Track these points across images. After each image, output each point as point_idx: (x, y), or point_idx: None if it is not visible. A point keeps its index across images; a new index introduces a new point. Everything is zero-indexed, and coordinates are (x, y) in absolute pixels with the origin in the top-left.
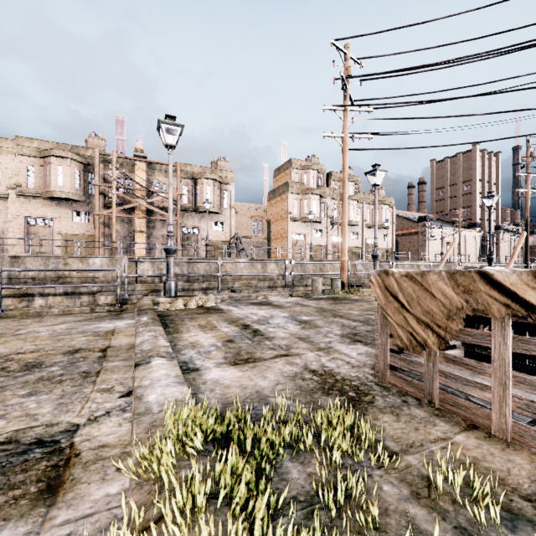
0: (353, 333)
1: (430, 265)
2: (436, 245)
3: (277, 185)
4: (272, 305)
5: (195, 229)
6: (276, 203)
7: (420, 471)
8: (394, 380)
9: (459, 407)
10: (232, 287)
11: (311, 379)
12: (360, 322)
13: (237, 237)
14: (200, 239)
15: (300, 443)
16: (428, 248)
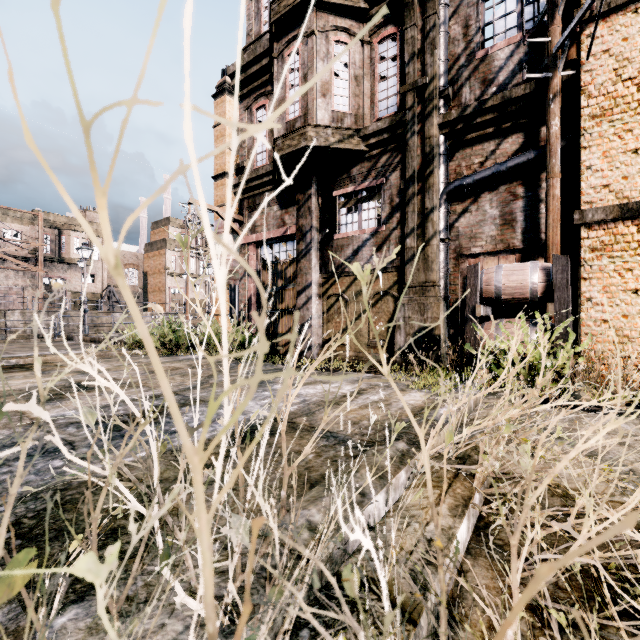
0: None
1: None
2: None
3: (155, 238)
4: None
5: (59, 280)
6: (154, 257)
7: None
8: None
9: None
10: None
11: None
12: None
13: (110, 290)
14: (66, 290)
15: None
16: None
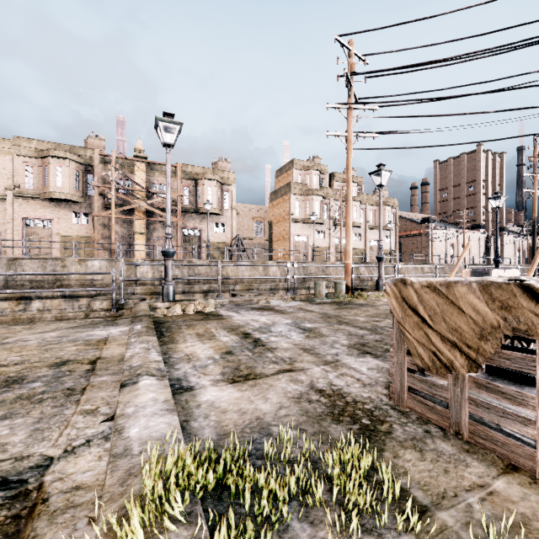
0: (360, 343)
1: (435, 267)
2: (440, 247)
3: (279, 186)
4: (274, 310)
5: (196, 231)
6: (278, 205)
7: (459, 537)
8: (412, 404)
9: (493, 442)
10: (233, 290)
11: (319, 402)
12: (367, 329)
13: (238, 238)
14: (201, 240)
15: (308, 492)
16: (431, 249)
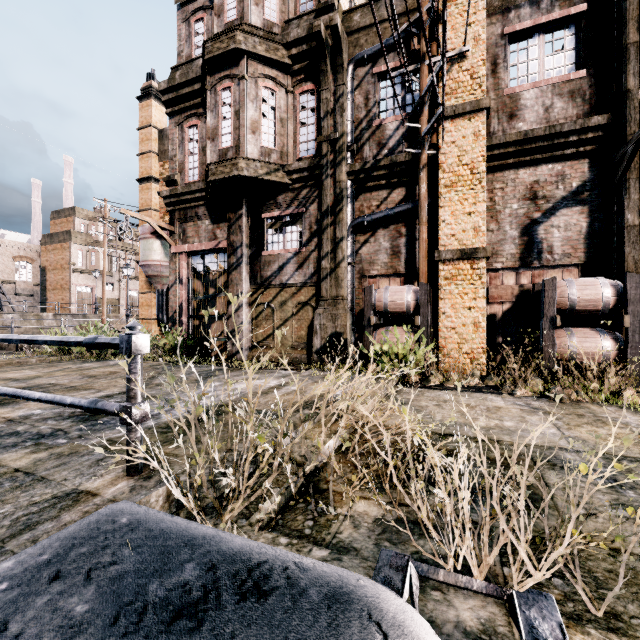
0: None
1: None
2: None
3: (56, 229)
4: None
5: None
6: (55, 250)
7: None
8: None
9: None
10: None
11: None
12: None
13: None
14: None
15: None
16: None
